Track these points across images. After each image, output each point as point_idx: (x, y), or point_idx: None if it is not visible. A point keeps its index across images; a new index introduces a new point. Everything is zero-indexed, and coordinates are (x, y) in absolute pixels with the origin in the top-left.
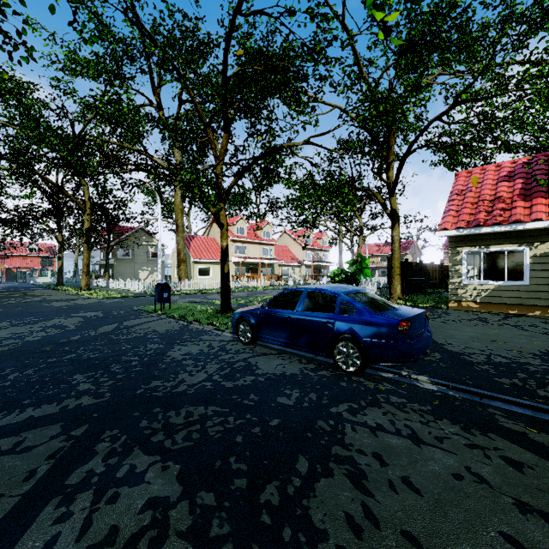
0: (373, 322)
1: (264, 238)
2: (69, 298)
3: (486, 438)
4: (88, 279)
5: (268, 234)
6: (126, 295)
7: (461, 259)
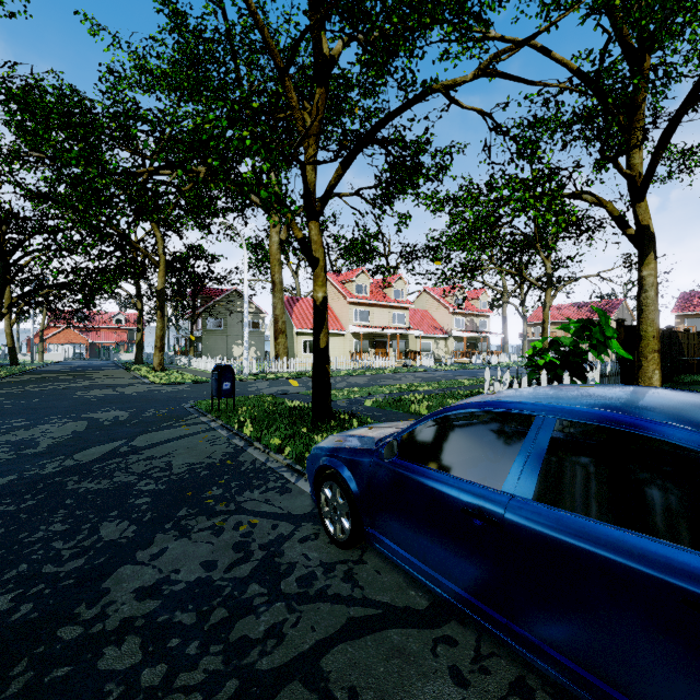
0: None
1: (395, 298)
2: (122, 384)
3: None
4: (162, 356)
5: (400, 293)
6: (199, 379)
7: None
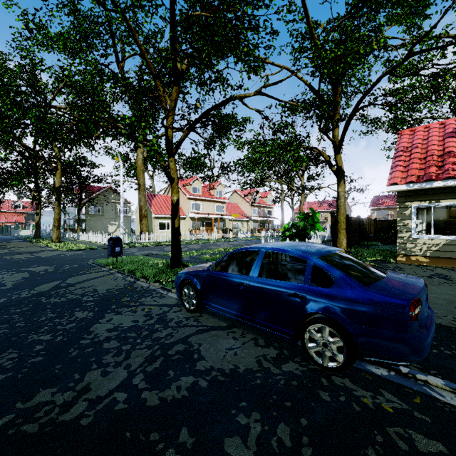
0: (366, 302)
1: (217, 196)
2: (34, 251)
3: None
4: (59, 232)
5: (220, 193)
6: (90, 247)
7: (409, 214)
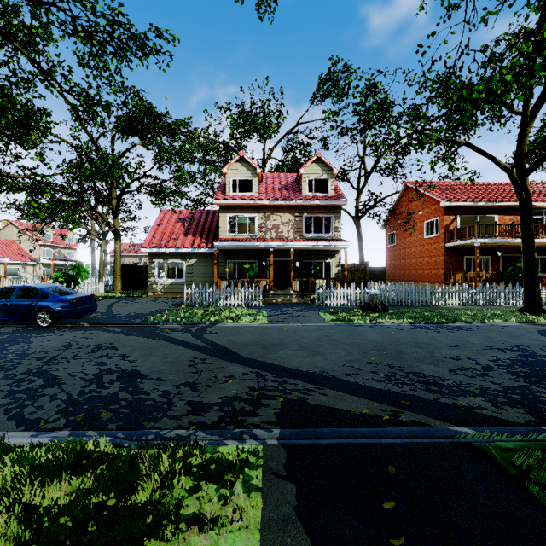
0: (58, 300)
1: None
2: None
3: (90, 331)
4: None
5: None
6: None
7: (155, 266)
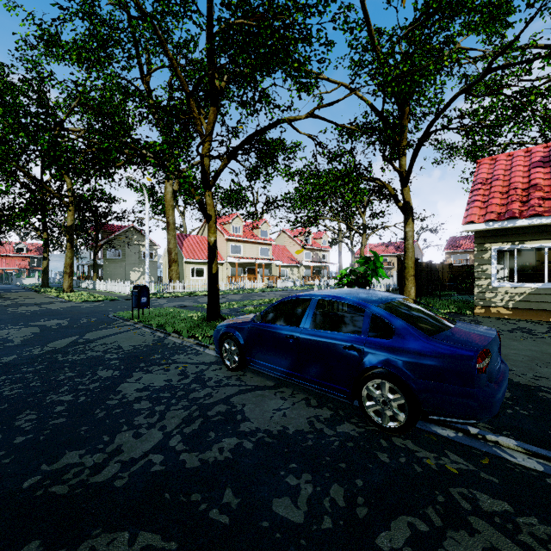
0: (429, 353)
1: (261, 237)
2: (43, 302)
3: None
4: (72, 280)
5: (265, 233)
6: (109, 298)
7: (489, 257)
